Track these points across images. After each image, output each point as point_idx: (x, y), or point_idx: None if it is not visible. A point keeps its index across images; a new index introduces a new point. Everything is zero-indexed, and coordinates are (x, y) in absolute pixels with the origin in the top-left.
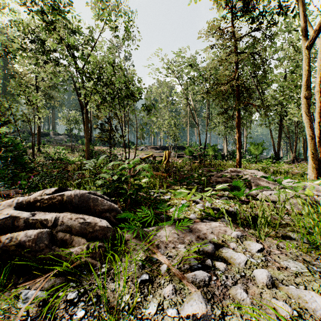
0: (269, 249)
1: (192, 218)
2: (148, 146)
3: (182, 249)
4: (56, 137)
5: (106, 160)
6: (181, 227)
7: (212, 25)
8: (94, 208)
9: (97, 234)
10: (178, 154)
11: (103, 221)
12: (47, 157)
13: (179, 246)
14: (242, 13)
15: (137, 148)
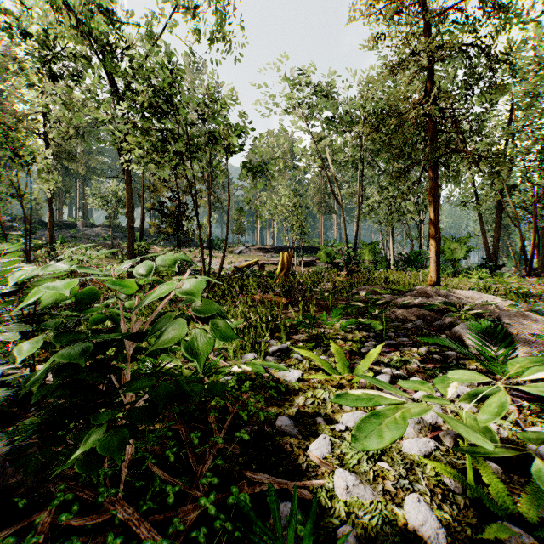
0: None
1: (429, 542)
2: (251, 247)
3: None
4: (89, 230)
5: (170, 271)
6: None
7: None
8: None
9: None
10: (306, 260)
11: None
12: None
13: None
14: None
15: (232, 249)
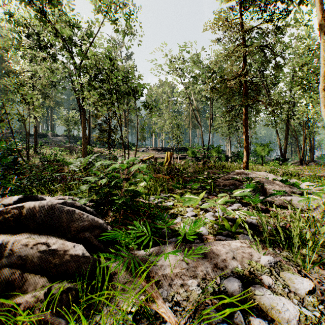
0: (321, 287)
1: (203, 234)
2: (149, 148)
3: (195, 288)
4: (55, 138)
5: None
6: (193, 256)
7: (218, 16)
8: (69, 225)
9: (66, 268)
10: (180, 155)
11: (78, 247)
12: (42, 158)
13: (190, 282)
14: (249, 2)
15: (138, 149)
